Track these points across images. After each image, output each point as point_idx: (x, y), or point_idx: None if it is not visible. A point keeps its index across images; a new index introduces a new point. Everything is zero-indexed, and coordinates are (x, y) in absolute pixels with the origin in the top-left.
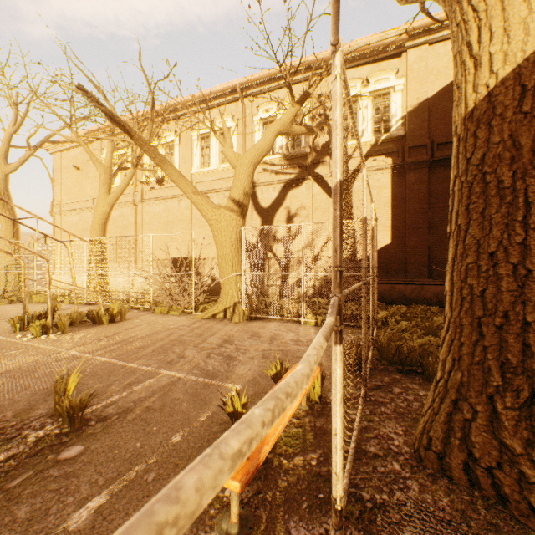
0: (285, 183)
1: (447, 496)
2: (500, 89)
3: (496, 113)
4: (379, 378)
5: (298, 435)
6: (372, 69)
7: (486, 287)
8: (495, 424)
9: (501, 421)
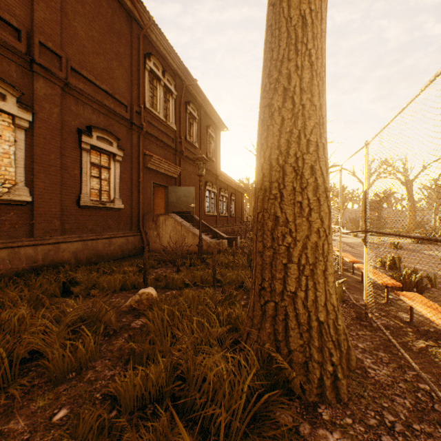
0: None
1: None
2: None
3: None
4: None
5: None
6: None
7: None
8: None
9: None
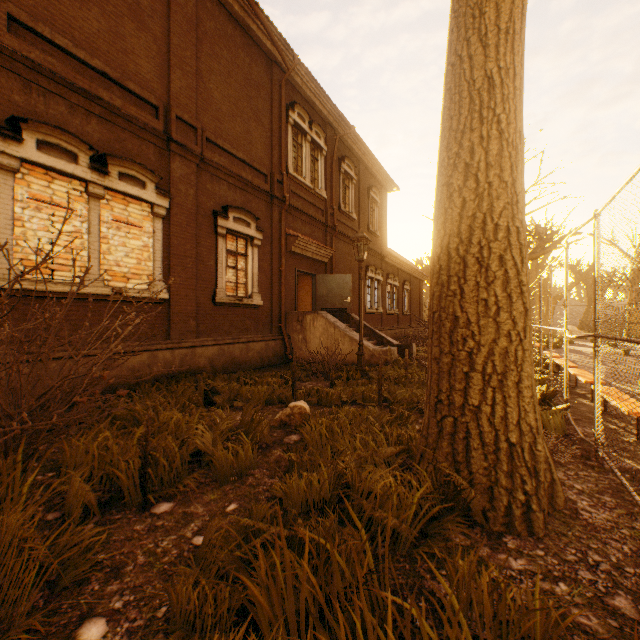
0: None
1: None
2: None
3: None
4: None
5: None
6: None
7: None
8: None
9: None
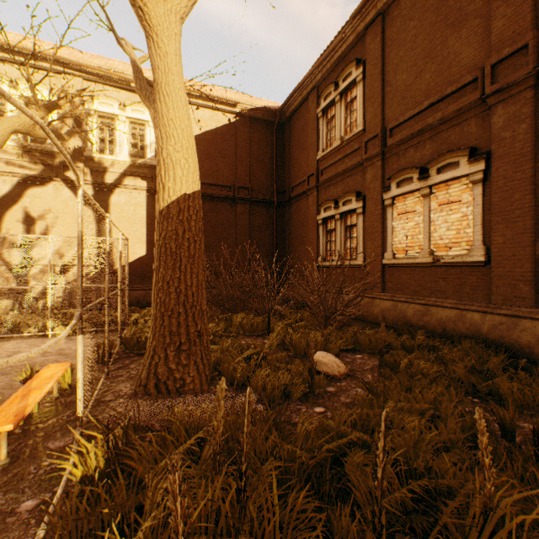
0: (23, 178)
1: (146, 401)
2: (172, 206)
3: (170, 216)
4: (123, 362)
5: (51, 410)
6: (130, 97)
7: (166, 297)
8: (167, 360)
9: (169, 358)
